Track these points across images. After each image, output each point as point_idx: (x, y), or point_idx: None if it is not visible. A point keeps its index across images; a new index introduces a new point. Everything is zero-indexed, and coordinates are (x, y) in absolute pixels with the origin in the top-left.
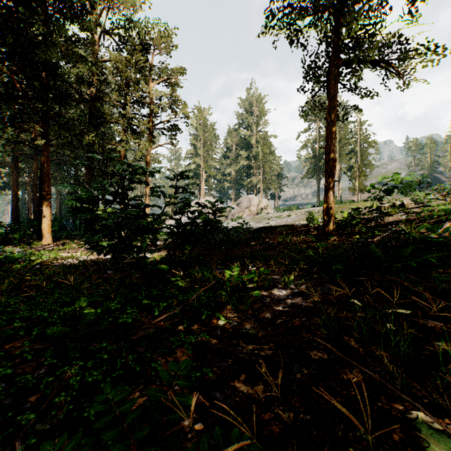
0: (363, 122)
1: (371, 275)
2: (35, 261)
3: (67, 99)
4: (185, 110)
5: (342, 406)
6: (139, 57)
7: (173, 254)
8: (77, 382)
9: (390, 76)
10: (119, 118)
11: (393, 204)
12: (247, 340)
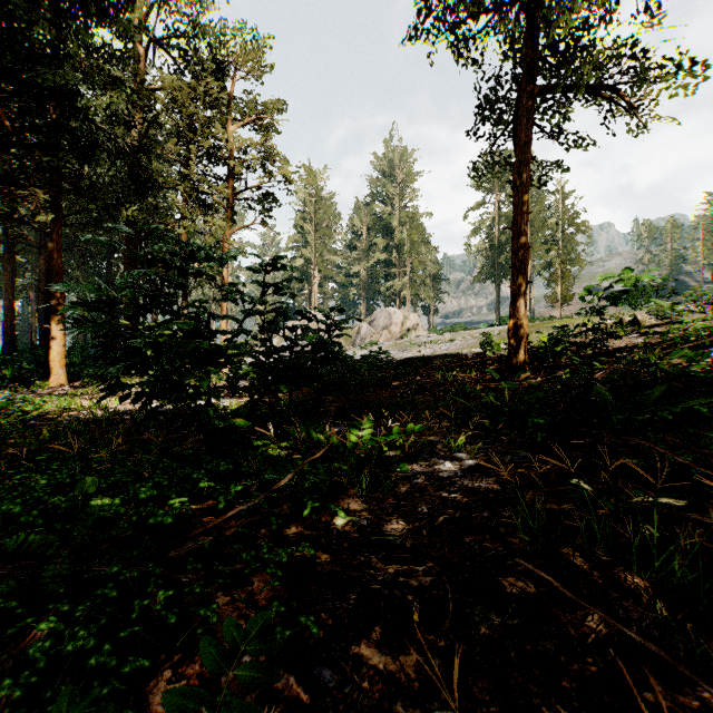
0: (569, 194)
1: (595, 434)
2: (32, 412)
3: (92, 148)
4: (286, 169)
5: (575, 698)
6: (211, 83)
7: (258, 399)
8: (49, 651)
9: (616, 112)
10: (178, 181)
11: (620, 319)
12: (385, 554)
